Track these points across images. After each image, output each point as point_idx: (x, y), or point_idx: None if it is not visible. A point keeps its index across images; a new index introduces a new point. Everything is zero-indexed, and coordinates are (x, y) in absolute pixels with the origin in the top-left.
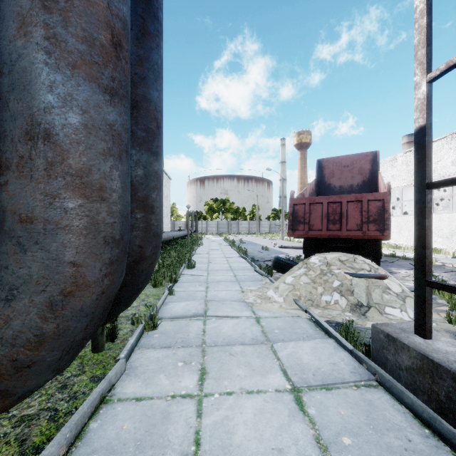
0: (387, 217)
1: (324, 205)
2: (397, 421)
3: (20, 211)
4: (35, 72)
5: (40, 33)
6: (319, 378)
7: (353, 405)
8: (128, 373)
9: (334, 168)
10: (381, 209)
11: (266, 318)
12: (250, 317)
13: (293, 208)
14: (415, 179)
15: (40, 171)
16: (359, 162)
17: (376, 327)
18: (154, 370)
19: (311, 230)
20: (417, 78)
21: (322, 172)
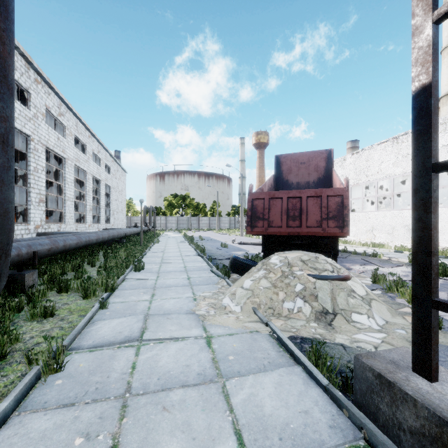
0: (346, 213)
1: (284, 200)
2: None
3: None
4: None
5: None
6: (288, 446)
7: None
8: None
9: (292, 164)
10: (340, 205)
11: (220, 336)
12: (199, 337)
13: (251, 203)
14: (414, 160)
15: None
16: (315, 160)
17: (361, 361)
18: None
19: (270, 227)
20: (418, 20)
21: (280, 168)
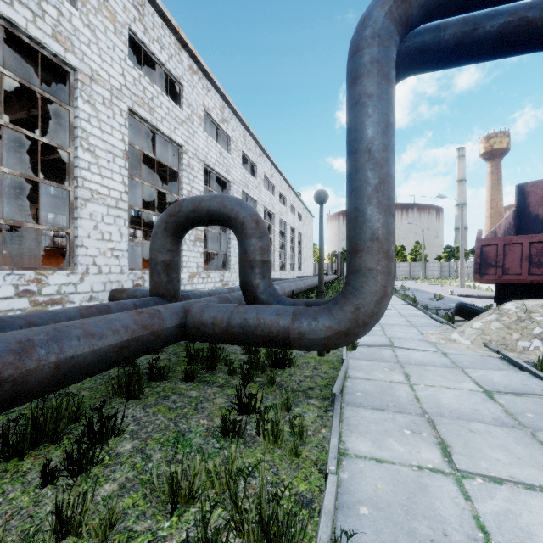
0: None
1: (524, 246)
2: None
3: (368, 266)
4: (373, 216)
5: (375, 201)
6: (509, 389)
7: (540, 405)
8: (351, 368)
9: None
10: None
11: (453, 354)
12: (436, 352)
13: (480, 250)
14: None
15: (375, 252)
16: None
17: None
18: (368, 369)
19: (505, 274)
20: None
21: (525, 200)
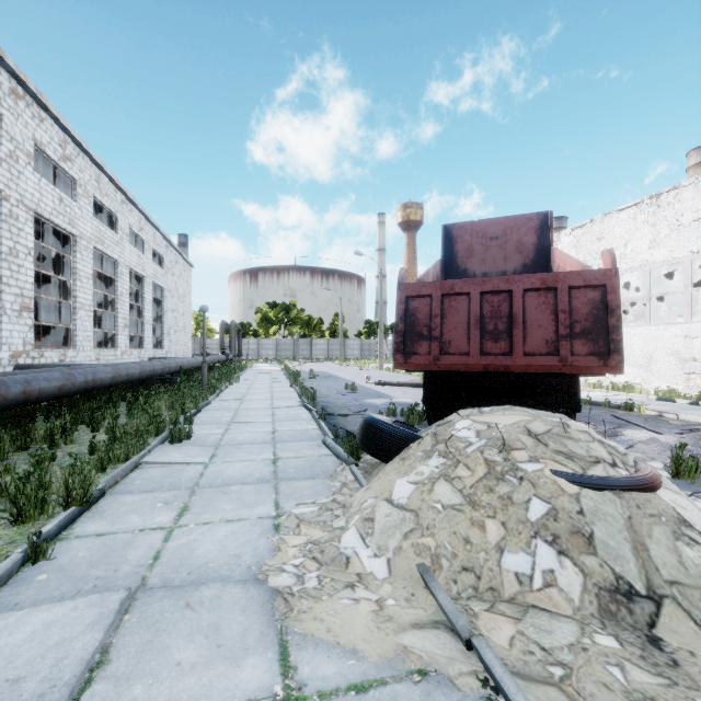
0: (614, 325)
1: (474, 298)
2: None
3: None
4: None
5: None
6: None
7: None
8: None
9: (473, 241)
10: (600, 307)
11: (326, 700)
12: None
13: (405, 305)
14: None
15: None
16: (517, 231)
17: None
18: None
19: (444, 354)
20: None
21: (452, 247)
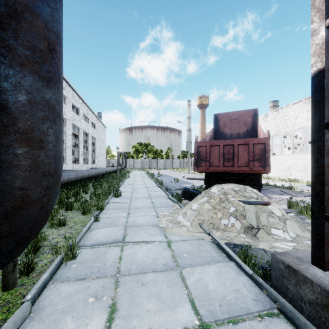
0: (267, 156)
1: (221, 147)
2: None
3: None
4: None
5: None
6: (225, 310)
7: None
8: (33, 317)
9: (226, 120)
10: (263, 150)
11: (176, 241)
12: (162, 241)
13: (197, 149)
14: (313, 120)
15: None
16: (244, 117)
17: (276, 257)
18: (62, 310)
19: (211, 166)
20: (315, 25)
21: (218, 123)
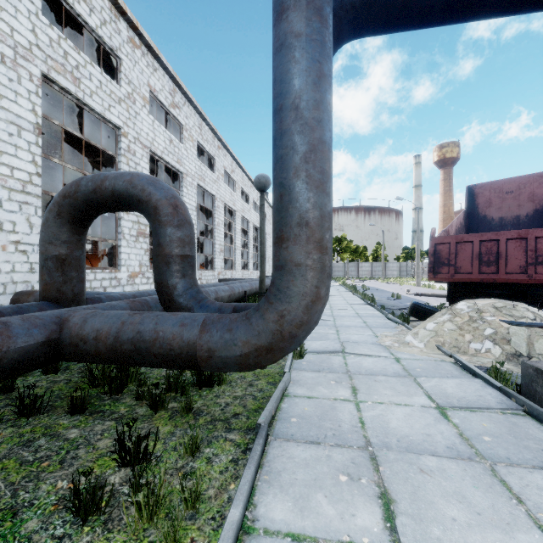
0: None
1: (475, 244)
2: (539, 436)
3: (295, 260)
4: (301, 193)
5: (304, 175)
6: (464, 403)
7: (497, 422)
8: (293, 383)
9: (491, 195)
10: None
11: (406, 359)
12: (389, 357)
13: (434, 248)
14: None
15: (304, 241)
16: (529, 186)
17: (525, 363)
18: (312, 383)
19: (457, 273)
20: None
21: (474, 201)
